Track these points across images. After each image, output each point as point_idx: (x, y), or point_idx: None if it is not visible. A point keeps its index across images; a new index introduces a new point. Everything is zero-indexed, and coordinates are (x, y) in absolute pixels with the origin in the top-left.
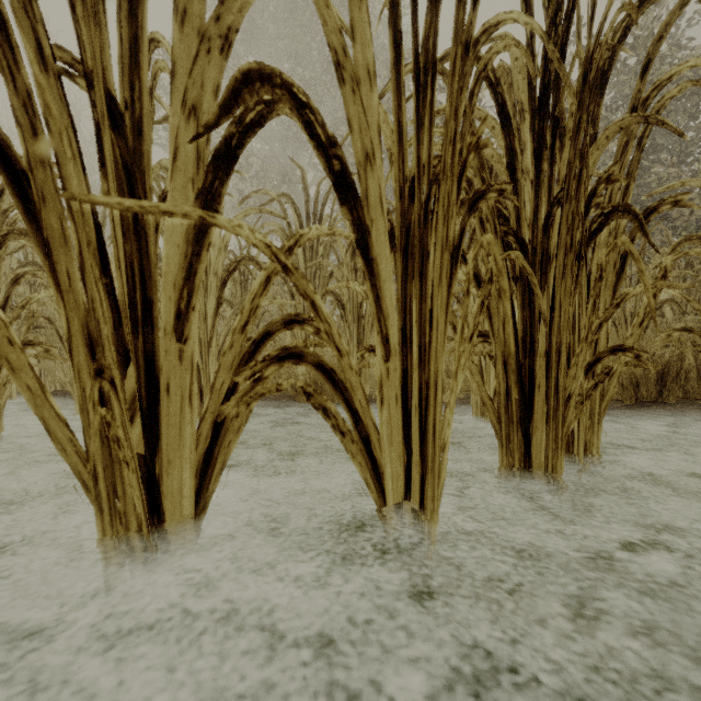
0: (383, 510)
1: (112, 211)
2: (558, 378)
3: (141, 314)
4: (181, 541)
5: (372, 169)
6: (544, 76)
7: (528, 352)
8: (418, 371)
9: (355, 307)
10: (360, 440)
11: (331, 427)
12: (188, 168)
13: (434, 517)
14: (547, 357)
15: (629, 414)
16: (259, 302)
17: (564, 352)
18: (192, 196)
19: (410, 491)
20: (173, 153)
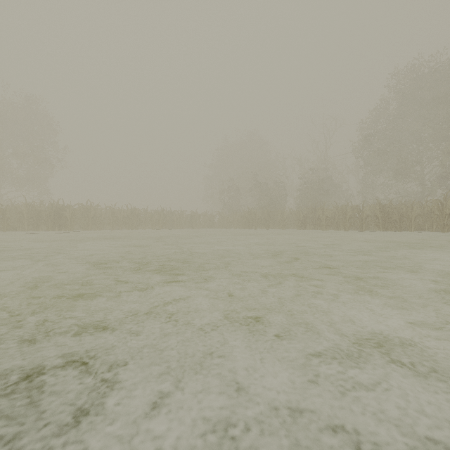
0: None
1: (444, 219)
2: None
3: (444, 223)
4: (445, 234)
5: None
6: None
7: None
8: None
9: None
10: None
11: None
12: (447, 216)
13: None
14: None
15: None
16: None
17: None
18: (447, 217)
19: None
20: (446, 216)
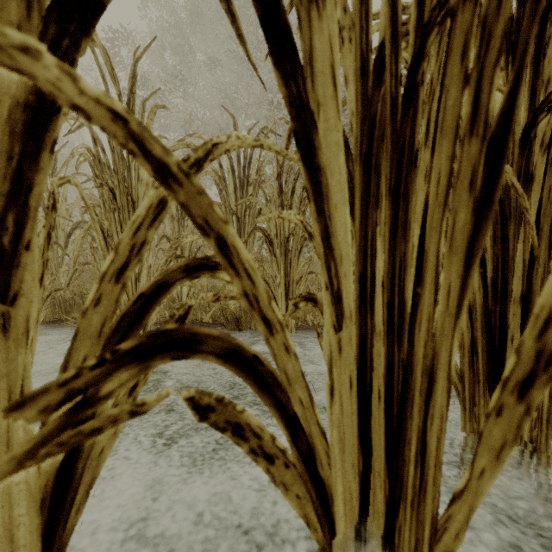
0: (331, 544)
1: None
2: None
3: None
4: None
5: (320, 9)
6: None
7: (498, 296)
8: (385, 339)
9: (282, 241)
10: (298, 452)
11: (250, 446)
12: (8, 5)
13: None
14: (522, 303)
15: None
16: (146, 235)
17: None
18: None
19: (365, 503)
20: None
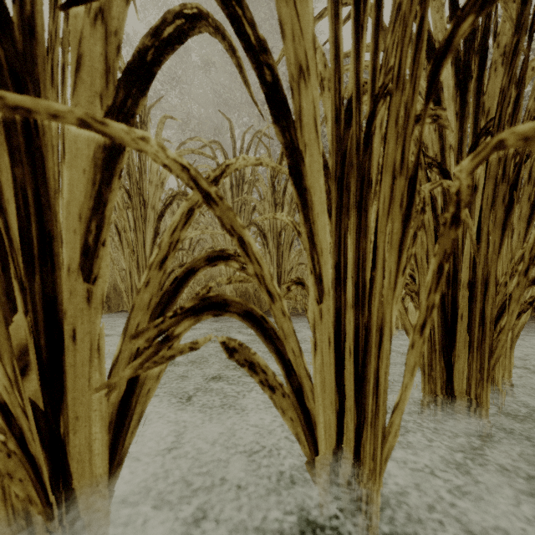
0: (314, 460)
1: None
2: (483, 309)
3: (37, 250)
4: (91, 501)
5: (306, 83)
6: None
7: (450, 282)
8: (353, 310)
9: (274, 236)
10: (291, 389)
11: (258, 379)
12: (95, 81)
13: (374, 476)
14: (469, 288)
15: None
16: (179, 235)
17: (492, 284)
18: (99, 114)
19: (341, 434)
20: (75, 62)
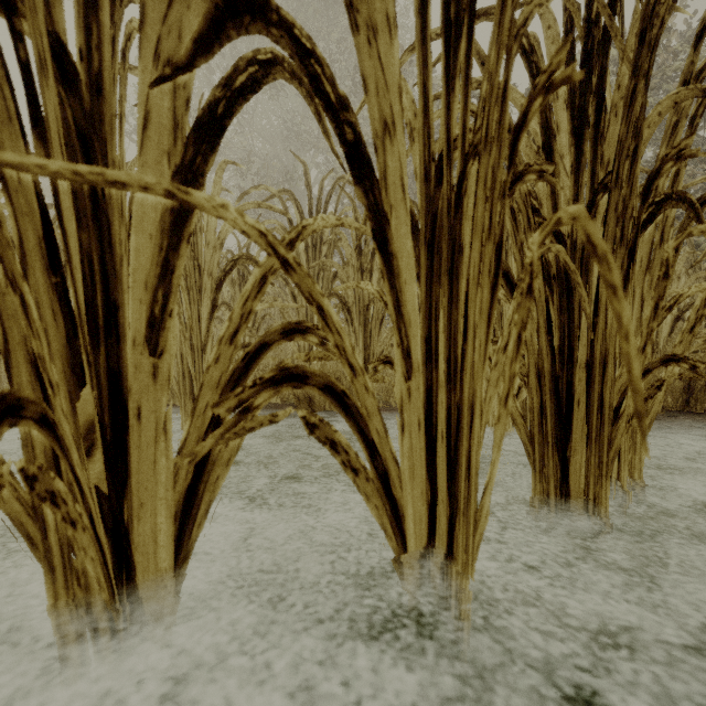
0: (403, 558)
1: (55, 187)
2: (602, 394)
3: (102, 321)
4: (155, 599)
5: (392, 140)
6: (587, 41)
7: (565, 362)
8: (446, 390)
9: (361, 310)
10: (376, 475)
11: (340, 462)
12: (163, 138)
13: (466, 570)
14: (587, 369)
15: (657, 426)
16: (252, 306)
17: (611, 363)
18: (167, 174)
19: (433, 532)
20: (143, 120)
